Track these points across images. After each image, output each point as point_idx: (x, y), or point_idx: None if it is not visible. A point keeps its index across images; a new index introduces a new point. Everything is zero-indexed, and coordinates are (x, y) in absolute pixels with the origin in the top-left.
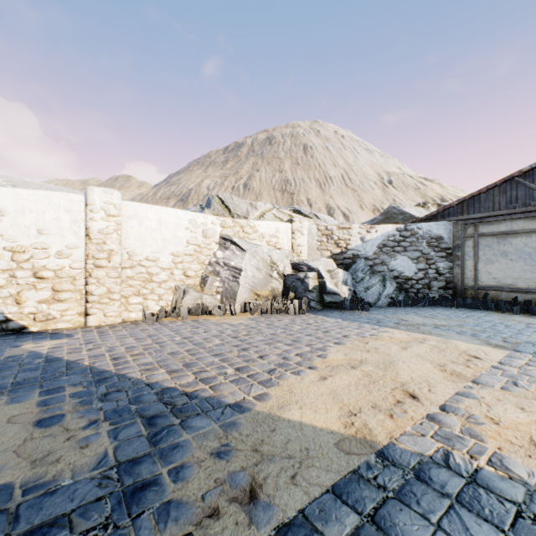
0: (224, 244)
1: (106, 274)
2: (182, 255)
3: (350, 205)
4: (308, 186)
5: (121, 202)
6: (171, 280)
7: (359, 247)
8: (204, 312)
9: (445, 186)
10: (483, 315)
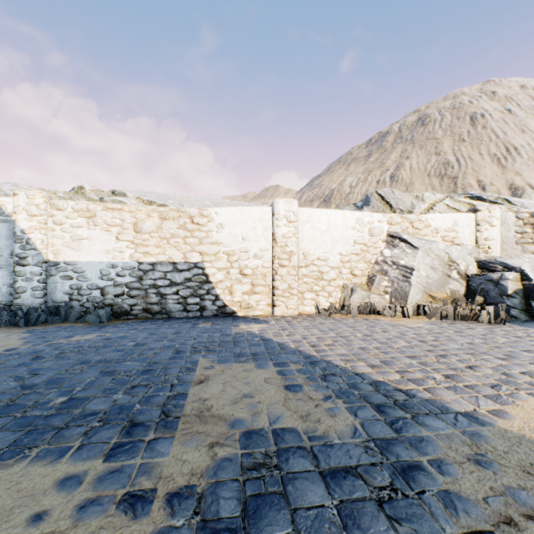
0: (391, 242)
1: (287, 272)
2: (348, 254)
3: None
4: (479, 165)
5: (297, 209)
6: (339, 278)
7: None
8: (372, 312)
9: None
10: None
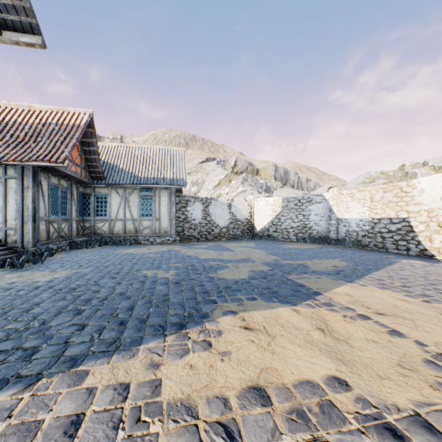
0: None
1: None
2: None
3: None
4: None
5: None
6: None
7: None
8: None
9: None
10: None
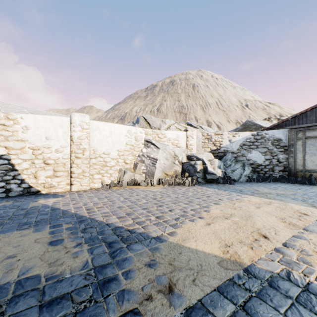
0: (147, 145)
1: (82, 162)
2: (123, 151)
3: (221, 120)
4: (195, 109)
5: (89, 121)
6: (117, 165)
7: (228, 146)
8: (136, 184)
9: (283, 107)
10: (309, 188)
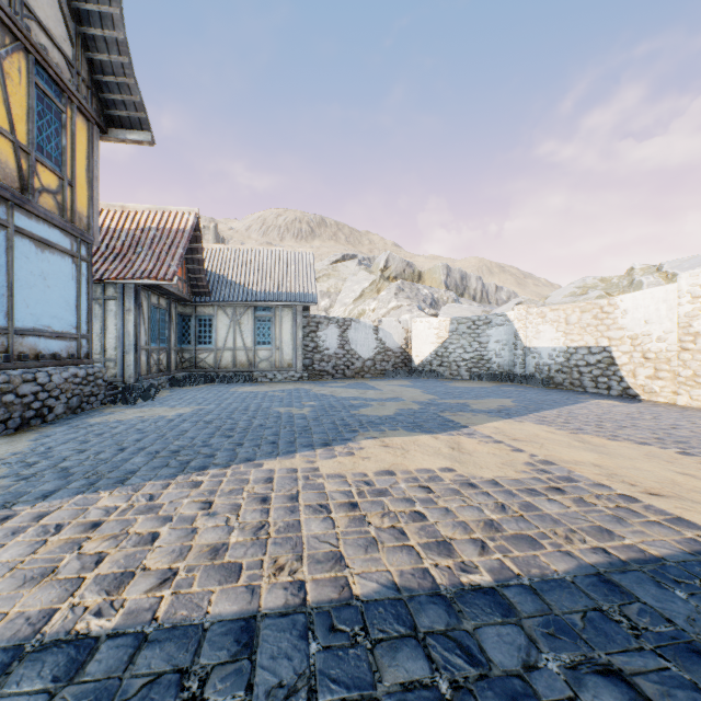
0: None
1: (691, 356)
2: None
3: None
4: None
5: None
6: None
7: None
8: None
9: None
10: None
